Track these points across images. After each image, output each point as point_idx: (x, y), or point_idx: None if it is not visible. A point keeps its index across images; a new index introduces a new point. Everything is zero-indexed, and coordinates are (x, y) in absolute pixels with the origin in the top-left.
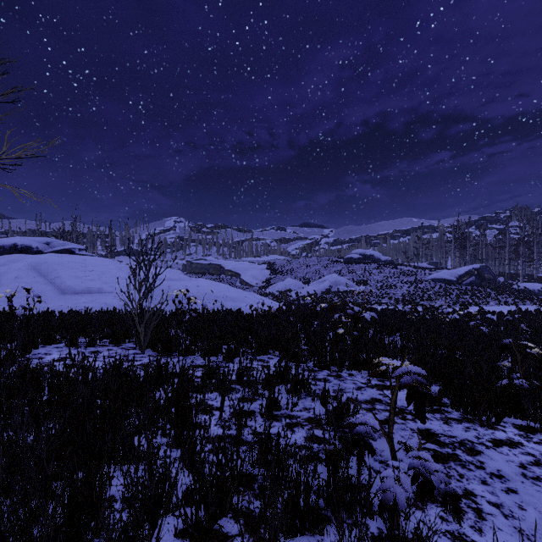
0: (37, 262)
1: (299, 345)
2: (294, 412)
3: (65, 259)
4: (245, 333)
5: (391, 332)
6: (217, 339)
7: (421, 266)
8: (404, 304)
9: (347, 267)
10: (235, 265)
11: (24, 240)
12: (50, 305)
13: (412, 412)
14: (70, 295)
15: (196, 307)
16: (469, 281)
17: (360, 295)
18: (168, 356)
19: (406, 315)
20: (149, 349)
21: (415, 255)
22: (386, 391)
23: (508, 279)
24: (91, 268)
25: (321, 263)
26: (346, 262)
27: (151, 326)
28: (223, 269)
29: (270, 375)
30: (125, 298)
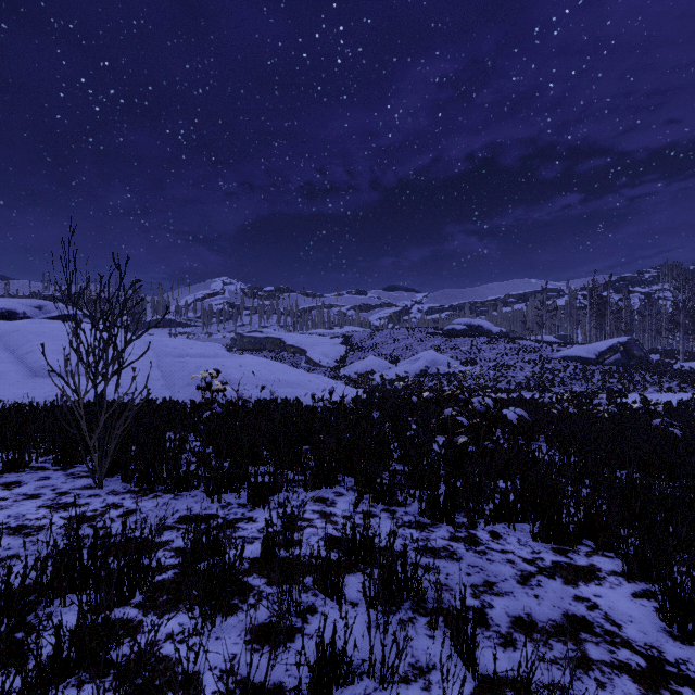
0: (5, 331)
1: (390, 464)
2: (388, 686)
3: (49, 326)
4: (299, 440)
5: (531, 436)
6: (241, 457)
7: (545, 340)
8: (529, 391)
9: (448, 341)
10: (299, 339)
11: (6, 303)
12: (7, 393)
13: (688, 675)
14: (44, 378)
15: (235, 397)
16: (613, 360)
17: (467, 379)
18: (145, 492)
19: (537, 407)
20: (119, 476)
21: (538, 325)
22: (586, 587)
23: (663, 356)
24: (84, 340)
25: (413, 337)
26: (447, 334)
27: (113, 436)
28: (285, 344)
29: (331, 560)
30: (129, 383)
